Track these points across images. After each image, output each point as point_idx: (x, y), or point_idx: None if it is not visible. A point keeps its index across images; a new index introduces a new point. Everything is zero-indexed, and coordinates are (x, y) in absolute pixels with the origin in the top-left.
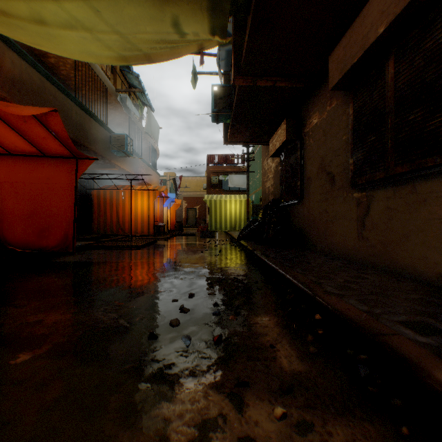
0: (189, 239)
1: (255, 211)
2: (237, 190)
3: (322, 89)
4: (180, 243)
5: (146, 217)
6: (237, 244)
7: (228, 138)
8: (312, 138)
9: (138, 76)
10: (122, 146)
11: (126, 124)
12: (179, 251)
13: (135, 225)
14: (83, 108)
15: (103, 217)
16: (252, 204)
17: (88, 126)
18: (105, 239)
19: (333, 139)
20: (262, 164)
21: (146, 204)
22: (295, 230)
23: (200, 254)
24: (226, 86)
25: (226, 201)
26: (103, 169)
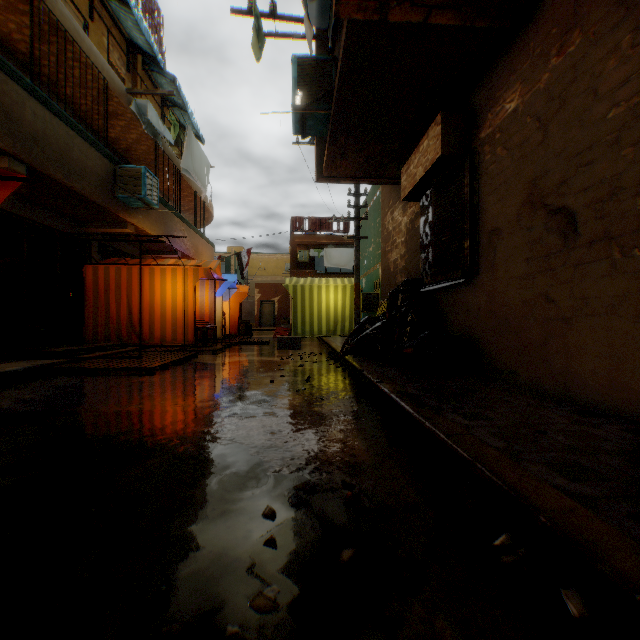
0: (257, 351)
1: (367, 304)
2: (337, 273)
3: (532, 28)
4: (238, 360)
5: (180, 314)
6: (340, 361)
7: (324, 169)
8: (502, 145)
9: (174, 79)
10: (137, 188)
11: (152, 158)
12: (228, 378)
13: (162, 327)
14: (53, 107)
15: (104, 313)
16: (362, 293)
17: (65, 143)
18: (95, 355)
19: (569, 128)
20: (383, 222)
21: (180, 291)
22: (460, 338)
23: (268, 387)
24: (320, 60)
25: (321, 287)
26: (108, 230)
